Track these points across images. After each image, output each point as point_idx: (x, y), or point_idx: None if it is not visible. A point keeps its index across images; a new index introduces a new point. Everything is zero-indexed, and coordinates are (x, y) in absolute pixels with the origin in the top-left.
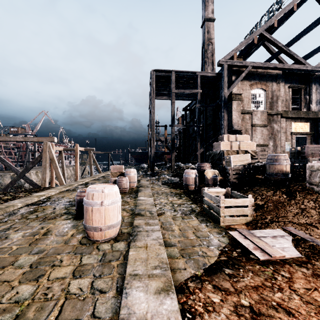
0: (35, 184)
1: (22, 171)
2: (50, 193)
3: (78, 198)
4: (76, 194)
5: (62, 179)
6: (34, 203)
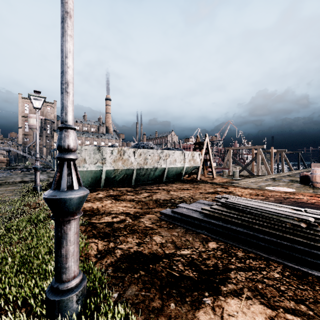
0: (252, 173)
1: (245, 165)
2: (272, 176)
3: (301, 175)
4: (300, 173)
5: (269, 171)
6: (269, 178)
